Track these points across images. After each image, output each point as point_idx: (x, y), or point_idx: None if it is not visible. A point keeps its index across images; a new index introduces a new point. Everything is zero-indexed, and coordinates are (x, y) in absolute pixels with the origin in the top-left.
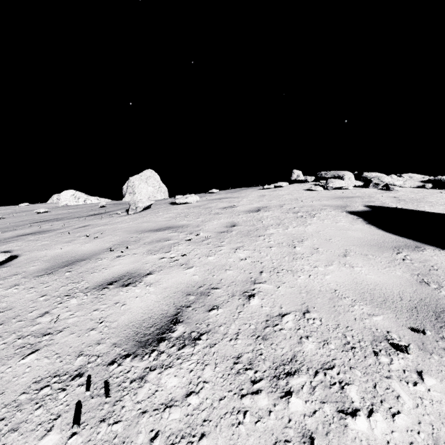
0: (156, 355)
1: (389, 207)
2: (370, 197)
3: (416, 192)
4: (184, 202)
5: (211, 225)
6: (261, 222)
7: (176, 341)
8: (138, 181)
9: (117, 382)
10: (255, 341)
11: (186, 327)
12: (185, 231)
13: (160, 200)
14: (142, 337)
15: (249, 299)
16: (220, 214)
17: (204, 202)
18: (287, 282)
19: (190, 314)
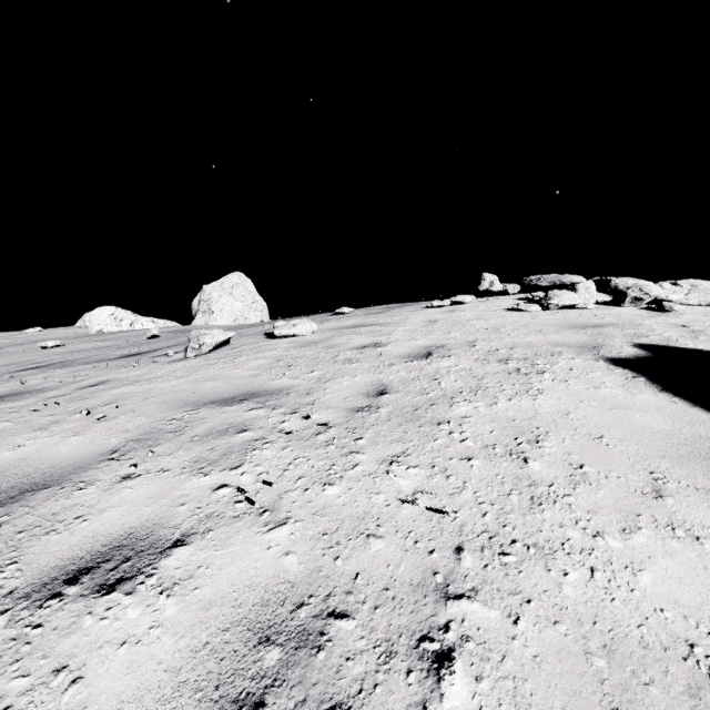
0: None
1: (683, 348)
2: (634, 325)
3: None
4: (290, 334)
5: (335, 390)
6: (438, 383)
7: None
8: (218, 293)
9: None
10: None
11: None
12: (282, 406)
13: (252, 327)
14: None
15: (437, 675)
16: (354, 362)
17: (326, 334)
18: (536, 598)
19: None
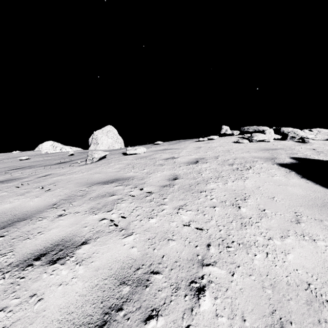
0: None
1: (312, 159)
2: (291, 149)
3: None
4: (133, 153)
5: (154, 178)
6: (201, 174)
7: None
8: (100, 134)
9: None
10: None
11: None
12: (130, 185)
13: (116, 150)
14: None
15: (198, 297)
16: (163, 165)
17: (150, 153)
18: (242, 265)
19: (119, 327)
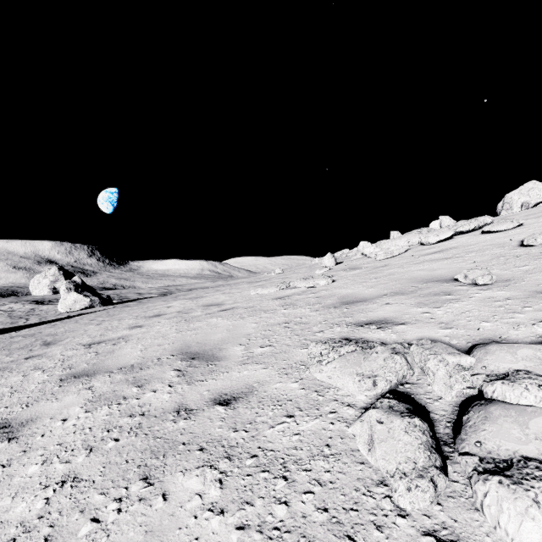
0: None
1: None
2: None
3: None
4: None
5: None
6: None
7: None
8: (517, 196)
9: (541, 217)
10: None
11: None
12: None
13: None
14: None
15: None
16: None
17: None
18: None
19: None
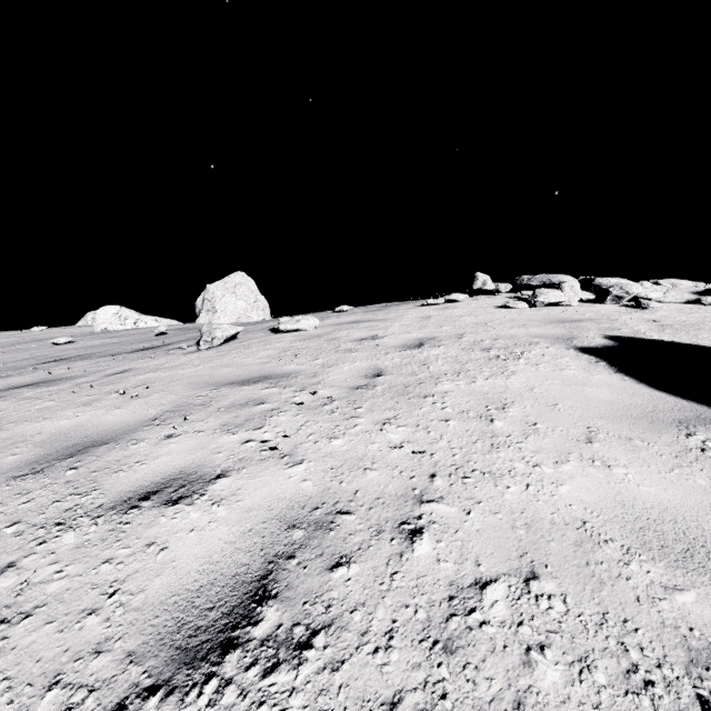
0: (215, 691)
1: (647, 339)
2: (610, 320)
3: (687, 312)
4: (294, 329)
5: (338, 373)
6: (427, 367)
7: (261, 649)
8: (221, 292)
9: None
10: (429, 655)
11: (283, 612)
12: (292, 386)
13: (256, 324)
14: (191, 637)
15: (411, 540)
16: (354, 352)
17: (328, 329)
18: (485, 501)
19: (292, 577)
